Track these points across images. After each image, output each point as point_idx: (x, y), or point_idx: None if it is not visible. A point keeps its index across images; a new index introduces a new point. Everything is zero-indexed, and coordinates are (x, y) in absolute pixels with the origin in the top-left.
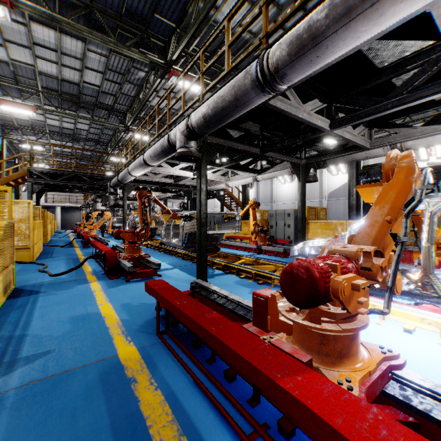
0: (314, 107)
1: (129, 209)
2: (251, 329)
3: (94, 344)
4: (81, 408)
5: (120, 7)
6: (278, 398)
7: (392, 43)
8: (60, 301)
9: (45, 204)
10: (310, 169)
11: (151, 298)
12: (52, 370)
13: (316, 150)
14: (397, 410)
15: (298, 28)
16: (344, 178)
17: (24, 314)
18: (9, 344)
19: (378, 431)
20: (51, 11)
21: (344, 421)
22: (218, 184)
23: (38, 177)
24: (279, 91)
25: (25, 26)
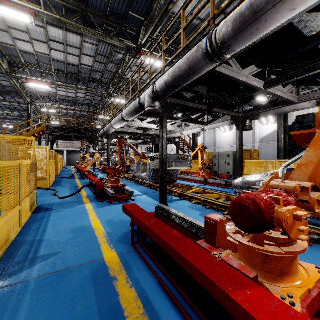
0: (251, 71)
1: (111, 152)
2: (203, 245)
3: (88, 249)
4: (78, 297)
5: (106, 9)
6: (230, 308)
7: (319, 15)
8: (65, 216)
9: (56, 149)
10: (246, 120)
11: (127, 216)
12: (59, 266)
13: (251, 106)
14: None
15: (241, 8)
16: (272, 127)
17: (42, 225)
18: (32, 245)
19: None
20: (60, 16)
21: None
22: (175, 133)
23: (52, 130)
24: (224, 60)
25: (44, 28)
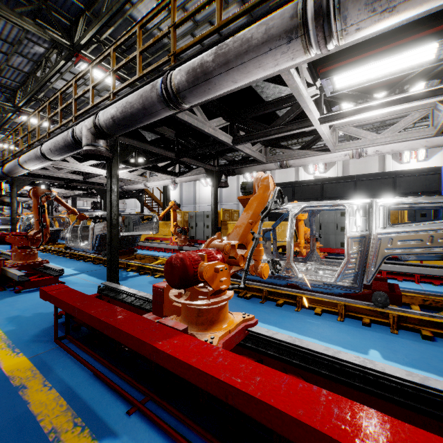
0: (219, 123)
1: (21, 207)
2: (152, 318)
3: None
4: None
5: None
6: (158, 359)
7: (272, 85)
8: None
9: None
10: (222, 175)
11: (49, 306)
12: None
13: (227, 159)
14: (252, 356)
15: (193, 62)
16: None
17: None
18: None
19: (217, 360)
20: None
21: (197, 359)
22: (136, 184)
23: None
24: (182, 109)
25: None
